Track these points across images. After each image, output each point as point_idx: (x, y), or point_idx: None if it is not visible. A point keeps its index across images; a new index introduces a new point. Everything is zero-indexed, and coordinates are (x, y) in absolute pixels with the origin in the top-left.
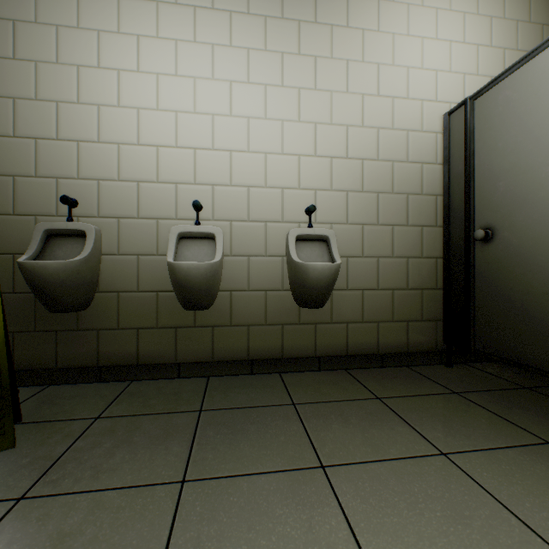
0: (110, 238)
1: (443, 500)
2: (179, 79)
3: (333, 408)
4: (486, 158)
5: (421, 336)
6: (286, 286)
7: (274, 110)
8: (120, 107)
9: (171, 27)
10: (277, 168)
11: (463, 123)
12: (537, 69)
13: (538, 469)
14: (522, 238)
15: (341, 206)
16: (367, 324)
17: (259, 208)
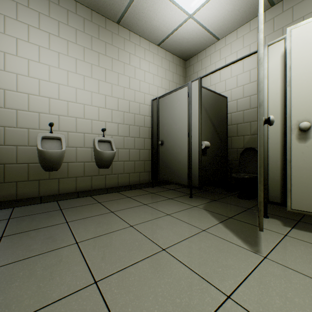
0: None
1: (143, 211)
2: (41, 64)
3: (114, 201)
4: (162, 118)
5: (144, 177)
6: (93, 160)
7: (88, 87)
8: (5, 71)
9: (36, 39)
10: (89, 111)
11: (156, 105)
12: (172, 97)
13: (165, 203)
14: (169, 145)
15: (116, 129)
16: (126, 174)
17: (81, 127)
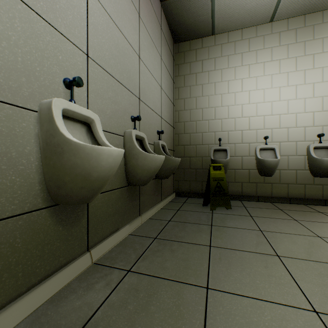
0: (231, 151)
1: None
2: (257, 91)
3: None
4: None
5: None
6: (306, 168)
7: (300, 94)
8: (235, 105)
9: (254, 72)
10: (301, 119)
11: None
12: None
13: None
14: None
15: None
16: None
17: (292, 136)
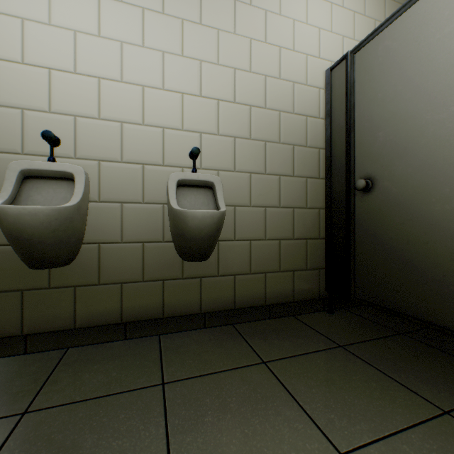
0: None
1: None
2: None
3: (210, 386)
4: (366, 109)
5: (306, 285)
6: (167, 236)
7: (154, 38)
8: None
9: None
10: (157, 104)
11: (344, 77)
12: (417, 16)
13: None
14: (402, 186)
15: (229, 152)
16: (255, 275)
17: (135, 148)
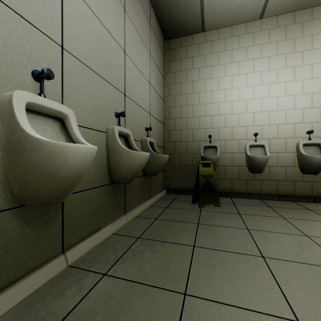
0: (221, 147)
1: None
2: (247, 87)
3: None
4: None
5: None
6: (295, 165)
7: (290, 91)
8: (225, 102)
9: (244, 69)
10: (291, 115)
11: None
12: None
13: None
14: None
15: None
16: None
17: (282, 133)
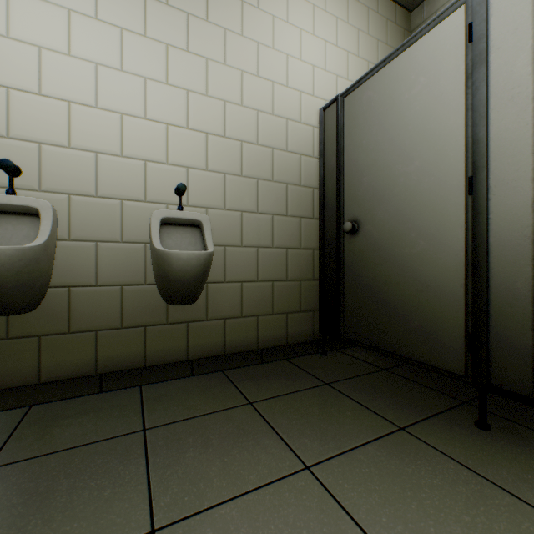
0: None
1: None
2: None
3: (194, 427)
4: (354, 154)
5: (300, 327)
6: (150, 279)
7: (134, 62)
8: None
9: None
10: (138, 135)
11: (335, 120)
12: (392, 74)
13: (393, 465)
14: (381, 230)
15: (218, 189)
16: (247, 319)
17: (112, 182)
